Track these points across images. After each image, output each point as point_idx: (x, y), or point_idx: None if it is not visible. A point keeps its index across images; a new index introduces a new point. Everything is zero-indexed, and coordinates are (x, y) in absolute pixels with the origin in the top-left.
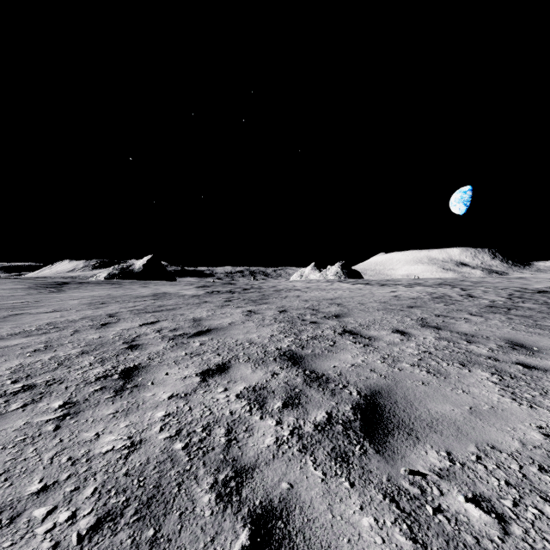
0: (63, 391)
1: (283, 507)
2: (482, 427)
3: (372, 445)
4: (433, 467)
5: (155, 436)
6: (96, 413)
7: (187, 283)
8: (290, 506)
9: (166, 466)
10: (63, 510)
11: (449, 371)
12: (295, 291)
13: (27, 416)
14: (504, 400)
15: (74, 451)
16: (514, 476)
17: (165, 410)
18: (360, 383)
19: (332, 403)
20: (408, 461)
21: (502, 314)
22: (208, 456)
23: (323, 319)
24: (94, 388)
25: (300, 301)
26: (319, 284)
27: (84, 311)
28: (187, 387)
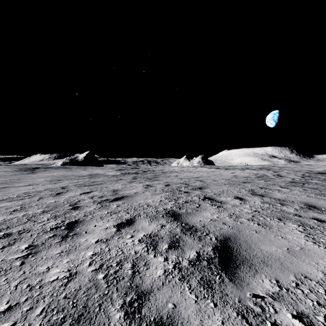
0: (28, 237)
1: (169, 322)
2: (297, 262)
3: (227, 275)
4: (268, 292)
5: (85, 269)
6: (48, 253)
7: (110, 167)
8: (174, 322)
9: (91, 291)
10: (19, 325)
11: (272, 224)
12: (174, 173)
13: (3, 255)
14: (308, 243)
15: (31, 280)
16: (322, 298)
17: (93, 250)
18: (216, 232)
19: (199, 245)
20: (251, 287)
21: (300, 187)
22: (119, 284)
23: (192, 190)
24: (49, 235)
25: (177, 178)
26: (188, 168)
27: (47, 185)
28: (108, 234)
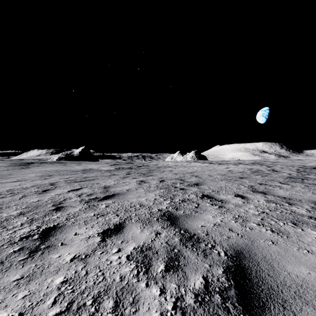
0: None
1: None
2: None
3: None
4: None
5: (45, 313)
6: (3, 280)
7: (105, 162)
8: None
9: None
10: None
11: (288, 230)
12: (168, 168)
13: None
14: None
15: None
16: None
17: (64, 275)
18: (224, 243)
19: (206, 265)
20: None
21: (300, 183)
22: None
23: (188, 186)
24: (14, 248)
25: (172, 174)
26: (182, 163)
27: (36, 181)
28: (89, 247)
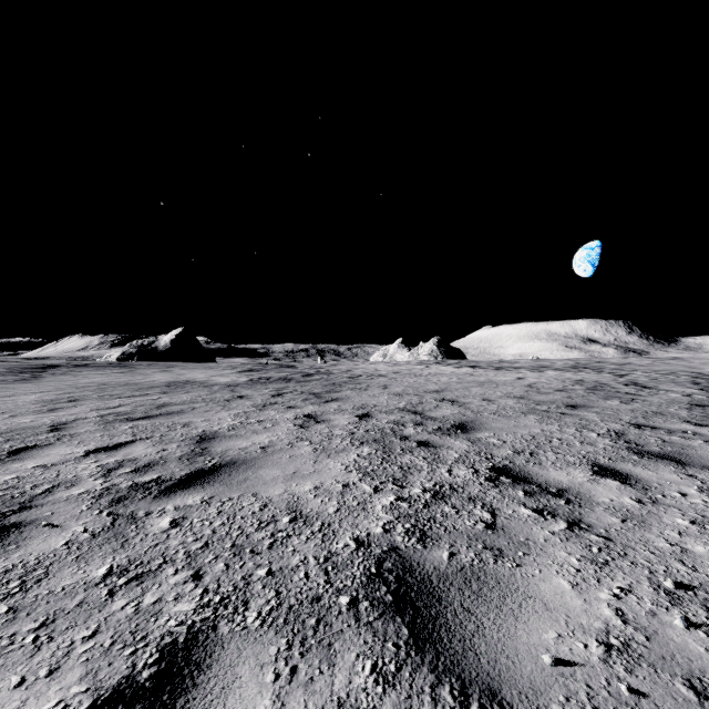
0: None
1: None
2: None
3: None
4: None
5: None
6: None
7: (229, 365)
8: None
9: None
10: None
11: None
12: (379, 378)
13: None
14: None
15: None
16: None
17: None
18: None
19: None
20: None
21: None
22: None
23: (439, 435)
24: None
25: (389, 395)
26: (410, 366)
27: (21, 417)
28: None
